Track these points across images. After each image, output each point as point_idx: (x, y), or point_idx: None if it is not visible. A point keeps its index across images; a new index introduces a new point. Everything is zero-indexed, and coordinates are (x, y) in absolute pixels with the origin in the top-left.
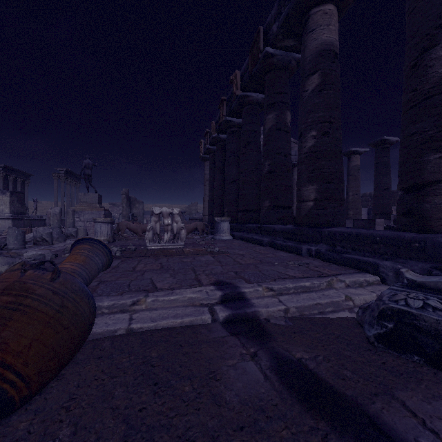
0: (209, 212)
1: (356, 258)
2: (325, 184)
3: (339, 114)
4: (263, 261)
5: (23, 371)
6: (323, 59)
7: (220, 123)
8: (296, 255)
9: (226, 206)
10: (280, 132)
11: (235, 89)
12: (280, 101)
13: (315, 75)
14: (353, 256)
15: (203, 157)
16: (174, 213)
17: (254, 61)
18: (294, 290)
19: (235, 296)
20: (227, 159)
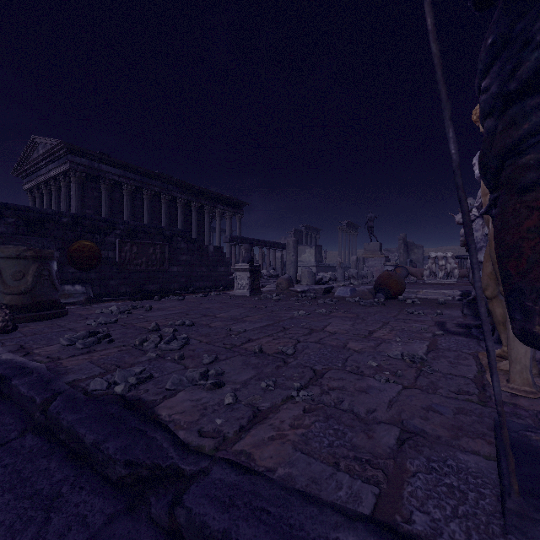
0: None
1: None
2: None
3: None
4: None
5: (393, 290)
6: None
7: None
8: None
9: None
10: None
11: None
12: None
13: None
14: None
15: None
16: (447, 256)
17: None
18: None
19: (468, 294)
20: None
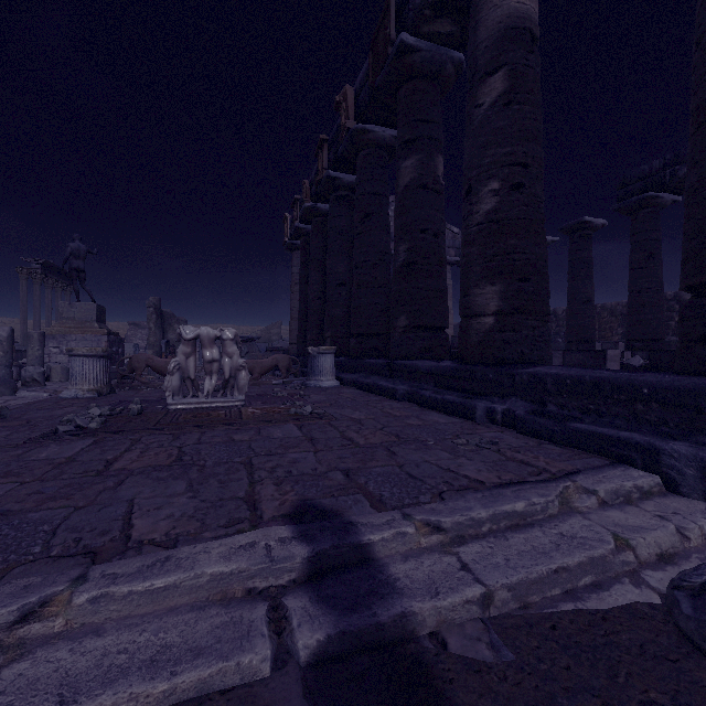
0: (300, 338)
1: (602, 433)
2: (517, 282)
3: (541, 152)
4: (403, 437)
5: None
6: (512, 44)
7: (318, 181)
8: (464, 421)
9: (328, 327)
10: (426, 193)
11: (345, 119)
12: (426, 136)
13: (498, 75)
14: (593, 428)
15: (289, 243)
16: (225, 337)
17: (379, 63)
18: (491, 525)
19: (345, 557)
20: (330, 245)
